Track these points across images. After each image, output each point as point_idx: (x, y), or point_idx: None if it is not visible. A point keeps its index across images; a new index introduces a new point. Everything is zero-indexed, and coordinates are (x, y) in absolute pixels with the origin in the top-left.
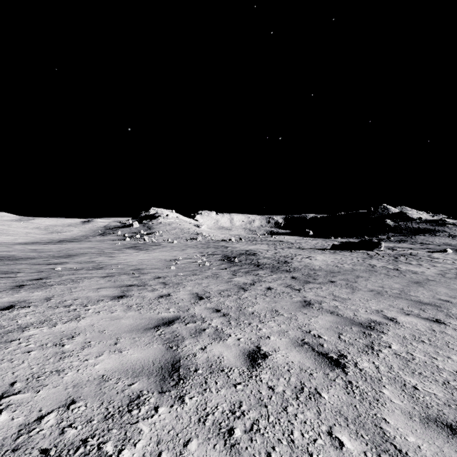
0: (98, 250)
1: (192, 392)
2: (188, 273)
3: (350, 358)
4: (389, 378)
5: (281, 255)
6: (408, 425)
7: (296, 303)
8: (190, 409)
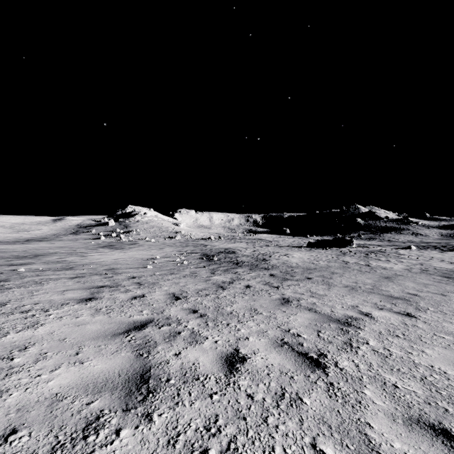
0: (69, 250)
1: (162, 407)
2: (166, 272)
3: (330, 357)
4: (369, 376)
5: (260, 253)
6: (393, 429)
7: (275, 300)
8: (158, 429)
